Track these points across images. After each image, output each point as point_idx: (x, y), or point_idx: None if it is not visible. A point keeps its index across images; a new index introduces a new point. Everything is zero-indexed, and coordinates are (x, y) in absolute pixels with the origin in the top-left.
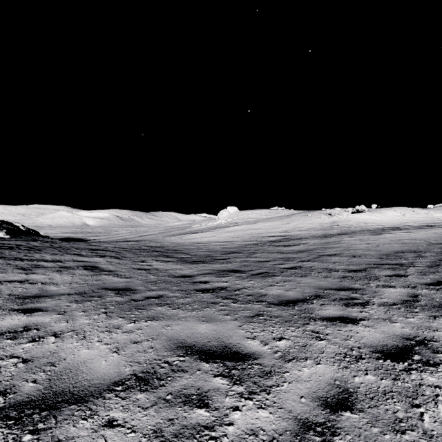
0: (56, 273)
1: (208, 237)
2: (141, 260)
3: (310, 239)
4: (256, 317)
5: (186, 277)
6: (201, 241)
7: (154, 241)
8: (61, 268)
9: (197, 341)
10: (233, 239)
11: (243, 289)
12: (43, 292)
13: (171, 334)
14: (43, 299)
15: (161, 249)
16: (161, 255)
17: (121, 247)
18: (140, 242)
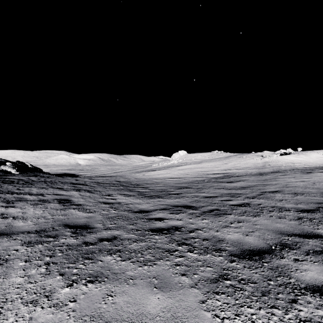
0: (32, 207)
1: (164, 174)
2: (108, 194)
3: (248, 177)
4: (221, 281)
5: (143, 212)
6: (158, 177)
7: (123, 177)
8: (39, 201)
9: None
10: (183, 176)
11: (198, 230)
12: (8, 228)
13: (111, 315)
14: (0, 238)
15: (126, 184)
16: (125, 189)
17: (97, 182)
18: (112, 177)
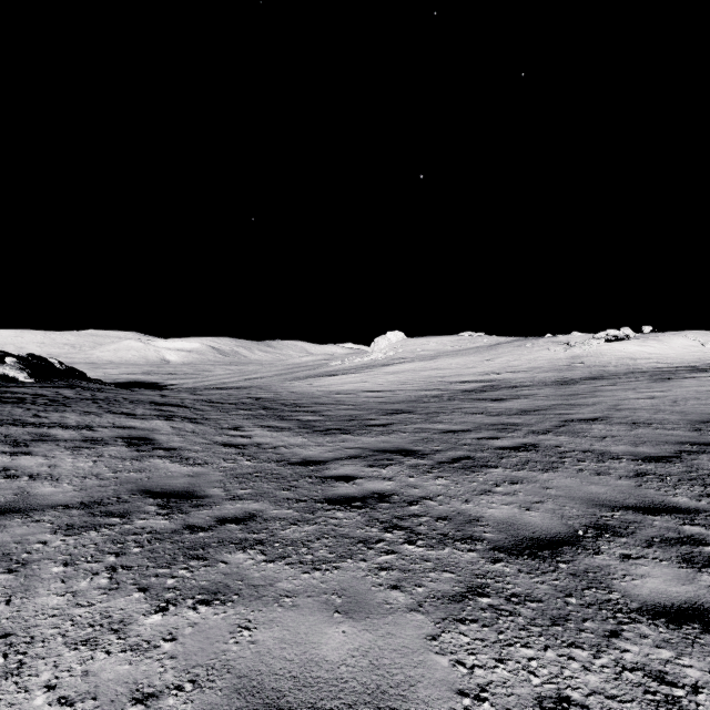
0: (69, 454)
1: (354, 383)
2: (235, 426)
3: (536, 389)
4: (471, 599)
5: (311, 464)
6: (343, 389)
7: (265, 389)
8: (85, 442)
9: (315, 702)
10: (397, 387)
11: (426, 499)
12: (21, 499)
13: (248, 665)
14: (7, 519)
15: (273, 404)
16: (271, 416)
17: (208, 400)
18: (242, 390)
